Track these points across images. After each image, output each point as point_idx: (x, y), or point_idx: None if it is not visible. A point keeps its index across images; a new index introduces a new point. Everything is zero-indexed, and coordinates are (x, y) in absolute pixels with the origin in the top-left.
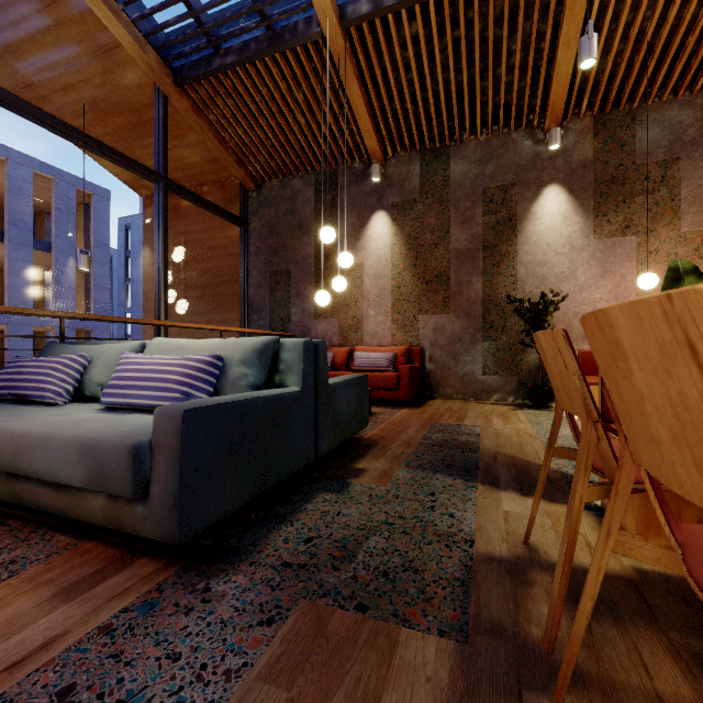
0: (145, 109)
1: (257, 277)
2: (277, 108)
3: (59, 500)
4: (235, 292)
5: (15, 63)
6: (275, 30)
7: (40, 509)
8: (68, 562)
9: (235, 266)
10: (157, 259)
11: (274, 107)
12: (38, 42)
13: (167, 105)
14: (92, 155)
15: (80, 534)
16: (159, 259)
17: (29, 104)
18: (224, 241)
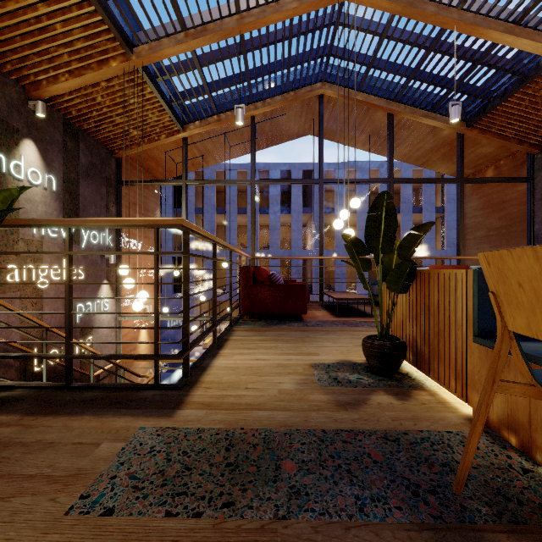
0: (455, 141)
1: (541, 216)
2: (540, 104)
3: None
4: (523, 229)
5: (400, 150)
6: (523, 73)
7: None
8: None
9: (523, 211)
10: (458, 223)
11: (536, 105)
12: (407, 140)
13: (463, 139)
14: (432, 169)
15: None
16: (459, 222)
17: (401, 179)
18: (515, 194)
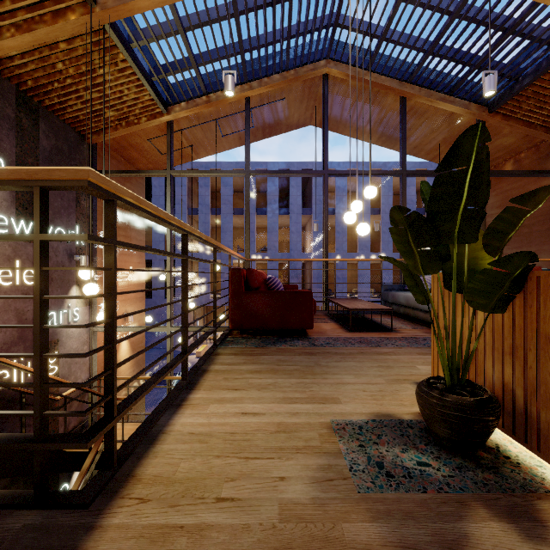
0: None
1: None
2: None
3: (425, 316)
4: (548, 228)
5: (410, 142)
6: None
7: (420, 318)
8: (426, 330)
9: (548, 208)
10: None
11: None
12: (419, 130)
13: None
14: None
15: (430, 328)
16: None
17: (415, 171)
18: None
